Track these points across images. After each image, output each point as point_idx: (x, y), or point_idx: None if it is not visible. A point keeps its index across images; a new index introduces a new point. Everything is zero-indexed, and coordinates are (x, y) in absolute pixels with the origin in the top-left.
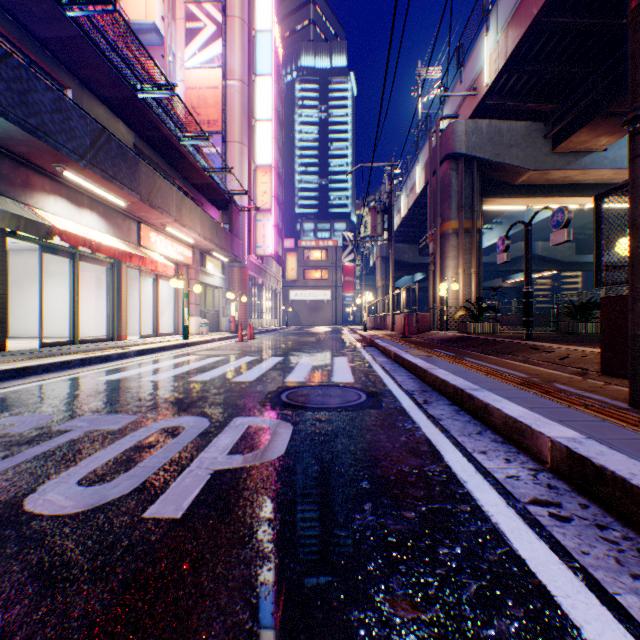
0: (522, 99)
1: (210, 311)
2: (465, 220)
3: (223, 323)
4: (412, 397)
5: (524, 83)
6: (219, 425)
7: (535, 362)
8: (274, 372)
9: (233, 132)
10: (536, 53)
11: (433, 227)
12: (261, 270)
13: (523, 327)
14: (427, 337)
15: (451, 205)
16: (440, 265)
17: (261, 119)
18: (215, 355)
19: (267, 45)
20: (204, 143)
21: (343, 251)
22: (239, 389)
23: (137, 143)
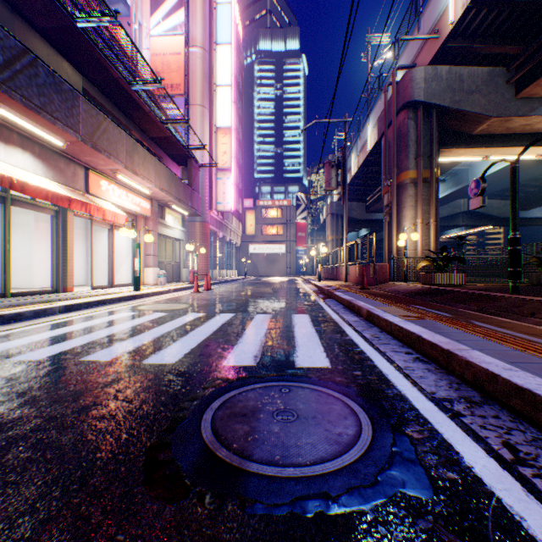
0: (486, 41)
1: (170, 262)
2: (423, 169)
3: (184, 274)
4: (465, 426)
5: (491, 21)
6: None
7: None
8: (213, 342)
9: (195, 96)
10: None
11: (388, 179)
12: (222, 225)
13: (509, 279)
14: (389, 289)
15: (409, 154)
16: (396, 216)
17: (221, 84)
18: (156, 311)
19: (227, 16)
20: (156, 88)
21: (296, 210)
22: (137, 390)
23: (86, 87)
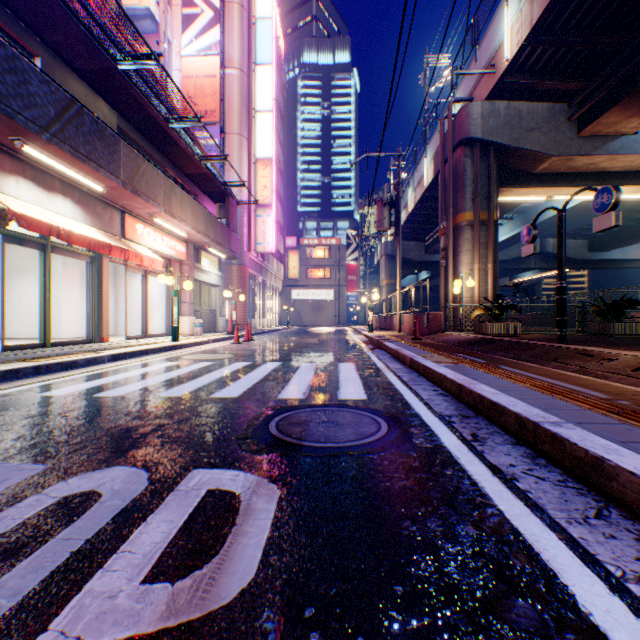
0: (545, 77)
1: (206, 310)
2: (481, 211)
3: (220, 323)
4: (452, 427)
5: (548, 58)
6: (159, 489)
7: (598, 373)
8: (266, 384)
9: (232, 123)
10: (565, 21)
11: (444, 220)
12: (261, 268)
13: (556, 328)
14: (441, 339)
15: (465, 195)
16: (453, 260)
17: (261, 110)
18: (202, 360)
19: (267, 33)
20: (195, 125)
21: (346, 249)
22: (215, 412)
23: (121, 125)
